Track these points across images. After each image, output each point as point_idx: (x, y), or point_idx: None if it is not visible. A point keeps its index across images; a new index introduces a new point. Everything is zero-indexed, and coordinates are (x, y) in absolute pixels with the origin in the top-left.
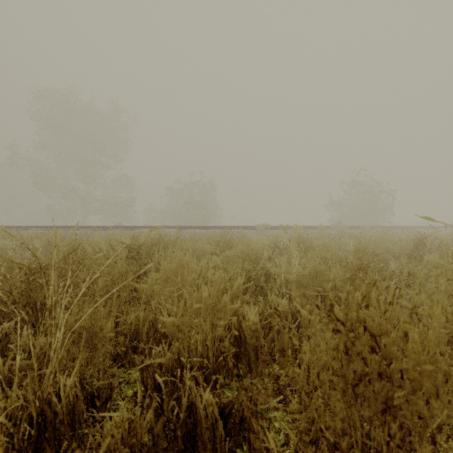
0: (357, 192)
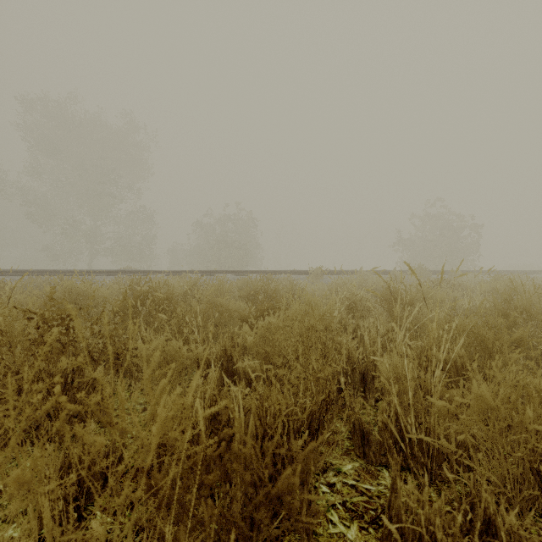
0: (432, 227)
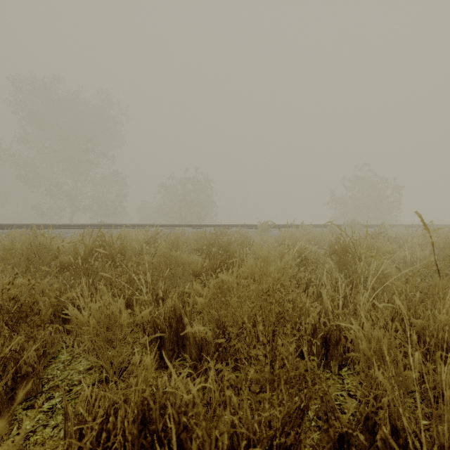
0: (360, 188)
